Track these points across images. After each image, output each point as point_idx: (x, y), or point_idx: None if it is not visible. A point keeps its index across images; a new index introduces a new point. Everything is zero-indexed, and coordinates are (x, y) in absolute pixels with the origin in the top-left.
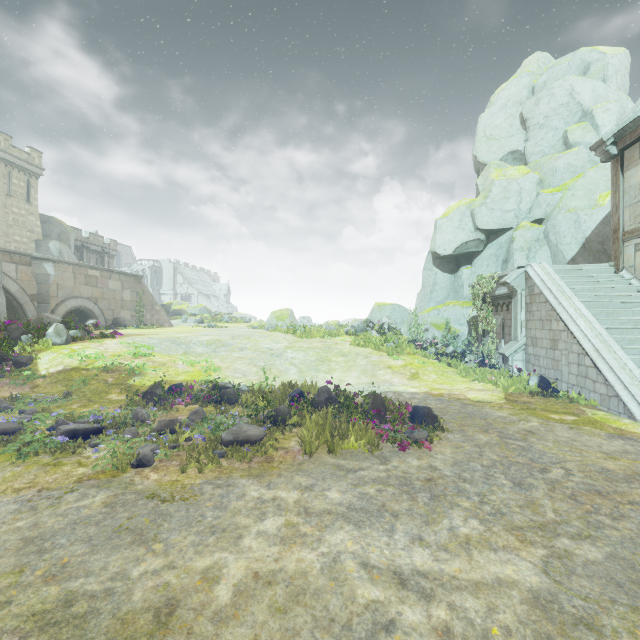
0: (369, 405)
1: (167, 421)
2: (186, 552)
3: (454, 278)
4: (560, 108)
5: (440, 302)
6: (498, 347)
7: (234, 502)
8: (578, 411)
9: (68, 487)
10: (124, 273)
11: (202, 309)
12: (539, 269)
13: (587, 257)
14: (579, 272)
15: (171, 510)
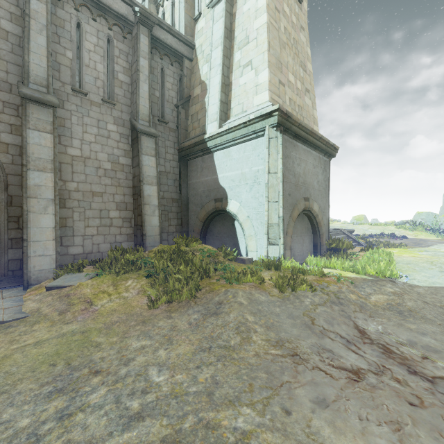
0: (391, 235)
1: None
2: None
3: None
4: None
5: None
6: None
7: None
8: None
9: None
10: None
11: None
12: None
13: None
14: None
15: None
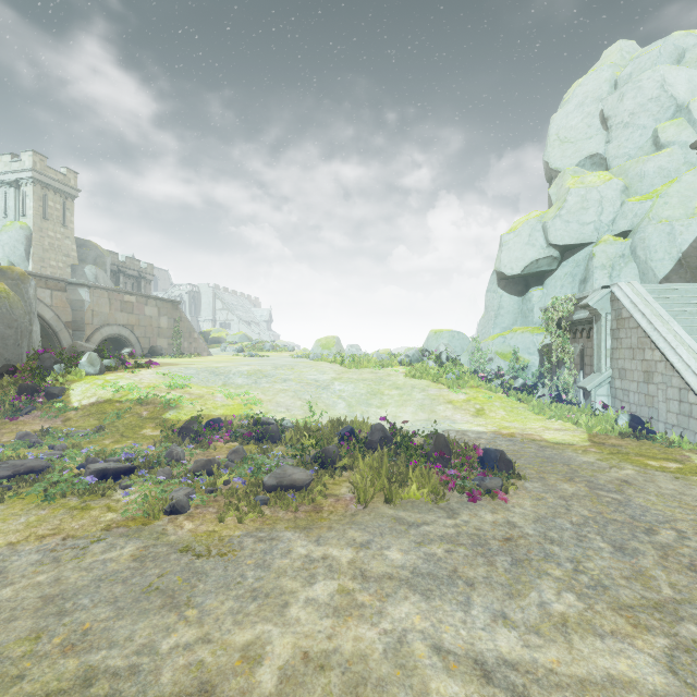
0: (431, 446)
1: (204, 461)
2: (223, 622)
3: (522, 301)
4: (649, 103)
5: (506, 328)
6: (576, 380)
7: (278, 560)
8: (682, 457)
9: (95, 535)
10: (161, 299)
11: (242, 337)
12: (628, 289)
13: (684, 275)
14: (677, 292)
15: (207, 567)
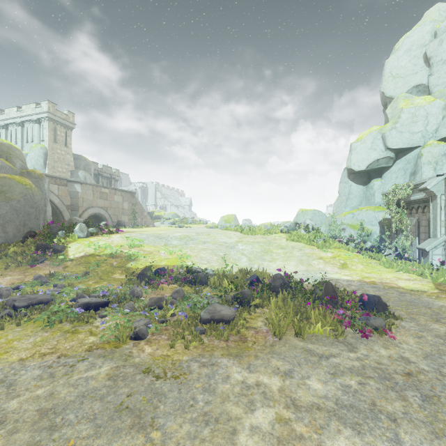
0: (322, 292)
1: (156, 298)
2: None
3: (366, 188)
4: None
5: (354, 208)
6: (412, 243)
7: (220, 385)
8: None
9: (80, 355)
10: (124, 190)
11: (174, 215)
12: None
13: None
14: None
15: (165, 389)
